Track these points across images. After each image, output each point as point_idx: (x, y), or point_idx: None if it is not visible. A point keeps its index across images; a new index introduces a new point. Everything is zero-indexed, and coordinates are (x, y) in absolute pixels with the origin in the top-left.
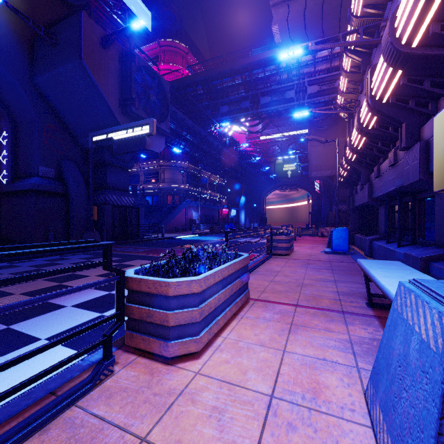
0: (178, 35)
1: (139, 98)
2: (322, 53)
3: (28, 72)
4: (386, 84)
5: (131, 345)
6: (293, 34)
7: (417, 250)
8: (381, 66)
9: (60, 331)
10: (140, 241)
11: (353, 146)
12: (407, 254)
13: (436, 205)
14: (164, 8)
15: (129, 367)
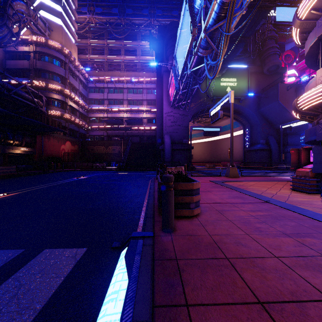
0: None
1: None
2: None
3: (257, 108)
4: None
5: None
6: None
7: None
8: None
9: None
10: None
11: None
12: None
13: None
14: None
15: None
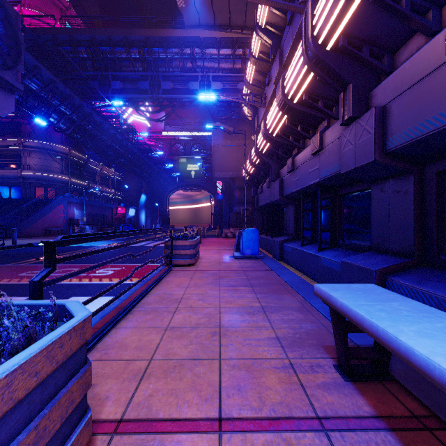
0: None
1: None
2: (226, 51)
3: None
4: (344, 7)
5: None
6: (198, 2)
7: (358, 258)
8: None
9: None
10: None
11: (268, 131)
12: (348, 263)
13: (373, 199)
14: None
15: None
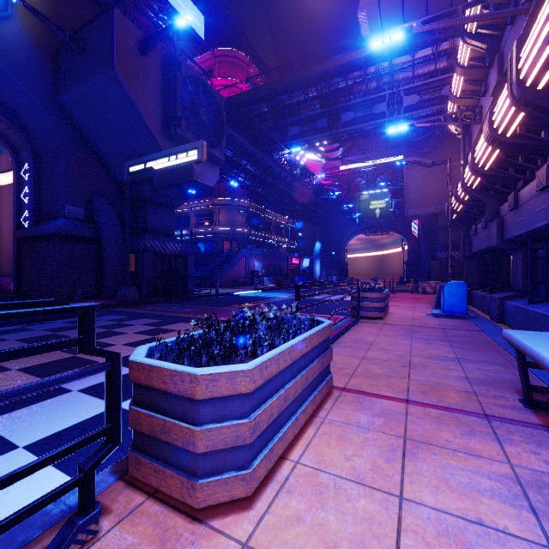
0: (237, 42)
1: (186, 117)
2: (424, 52)
3: (52, 89)
4: (548, 57)
5: (137, 476)
6: (386, 23)
7: None
8: (541, 26)
9: (50, 434)
10: (188, 298)
11: (477, 165)
12: None
13: None
14: (220, 9)
15: (127, 522)
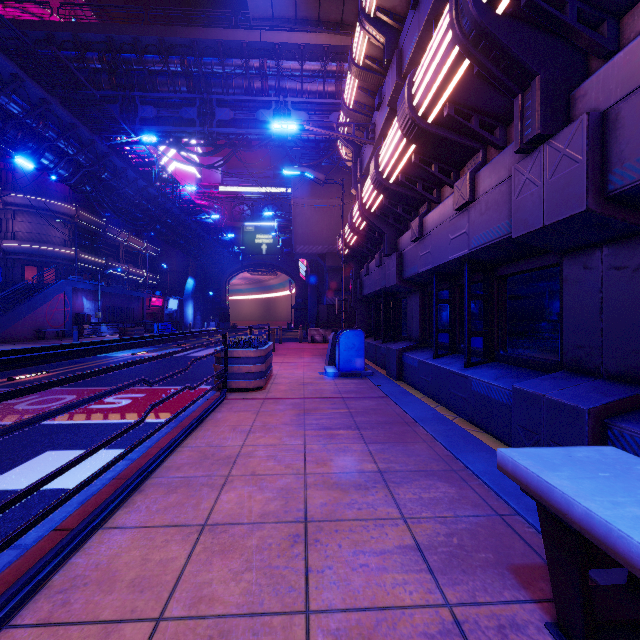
0: None
1: None
2: (313, 65)
3: None
4: None
5: None
6: None
7: (545, 383)
8: None
9: None
10: None
11: (382, 175)
12: (529, 393)
13: (568, 282)
14: None
15: None
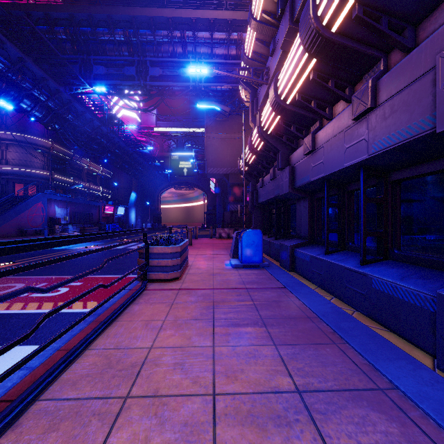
0: None
1: None
2: (220, 34)
3: None
4: None
5: None
6: None
7: None
8: None
9: None
10: None
11: (280, 97)
12: None
13: None
14: None
15: None
